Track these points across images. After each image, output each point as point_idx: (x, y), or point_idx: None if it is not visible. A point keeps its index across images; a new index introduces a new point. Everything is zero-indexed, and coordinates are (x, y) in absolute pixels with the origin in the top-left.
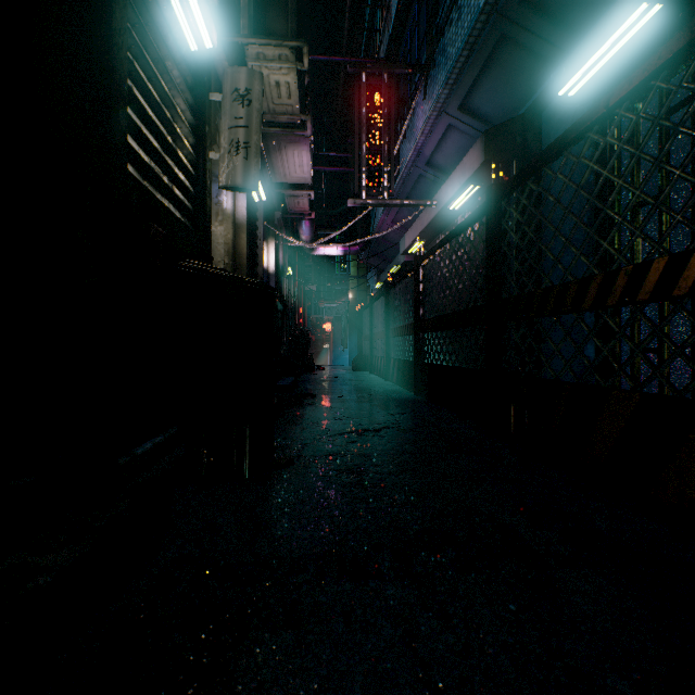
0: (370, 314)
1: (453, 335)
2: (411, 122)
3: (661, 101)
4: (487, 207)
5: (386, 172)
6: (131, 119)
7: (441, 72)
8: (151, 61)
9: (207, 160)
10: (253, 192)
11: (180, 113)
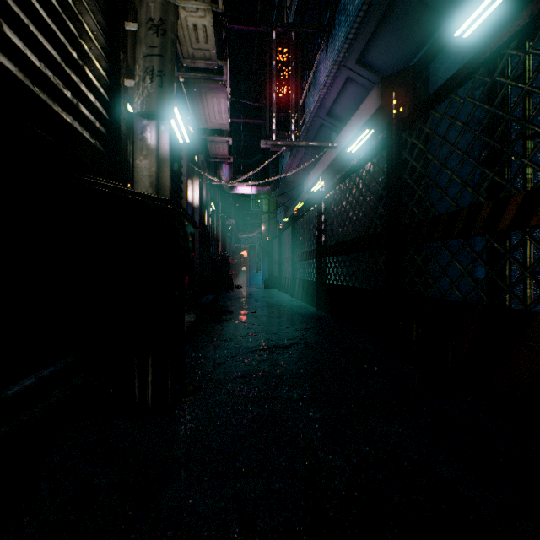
0: (279, 242)
1: (353, 258)
2: (314, 78)
3: None
4: (388, 140)
5: (293, 117)
6: (10, 8)
7: (341, 29)
8: None
9: (122, 86)
10: (177, 134)
11: (89, 32)
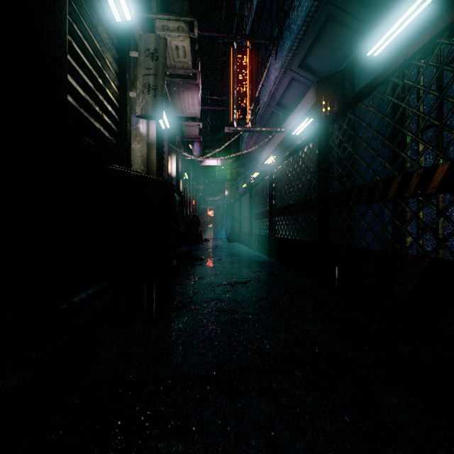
0: (239, 204)
1: (295, 218)
2: (266, 76)
3: (438, 58)
4: (319, 131)
5: (250, 109)
6: (71, 64)
7: (287, 42)
8: (86, 25)
9: (128, 97)
10: (161, 122)
11: (108, 64)
